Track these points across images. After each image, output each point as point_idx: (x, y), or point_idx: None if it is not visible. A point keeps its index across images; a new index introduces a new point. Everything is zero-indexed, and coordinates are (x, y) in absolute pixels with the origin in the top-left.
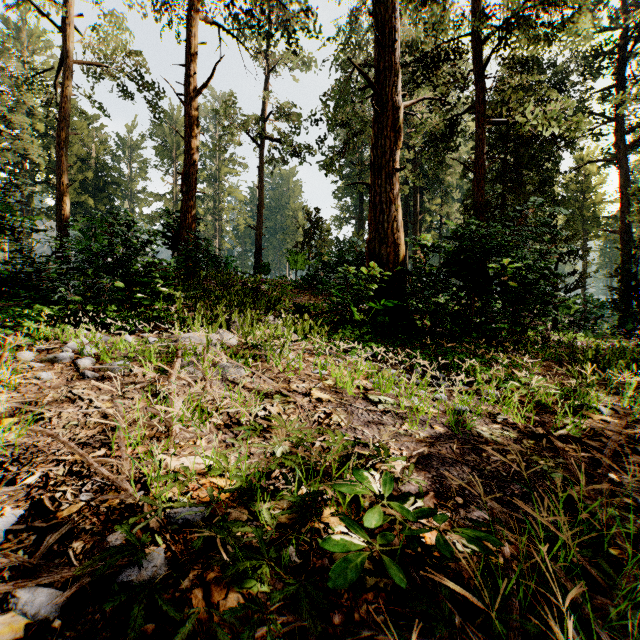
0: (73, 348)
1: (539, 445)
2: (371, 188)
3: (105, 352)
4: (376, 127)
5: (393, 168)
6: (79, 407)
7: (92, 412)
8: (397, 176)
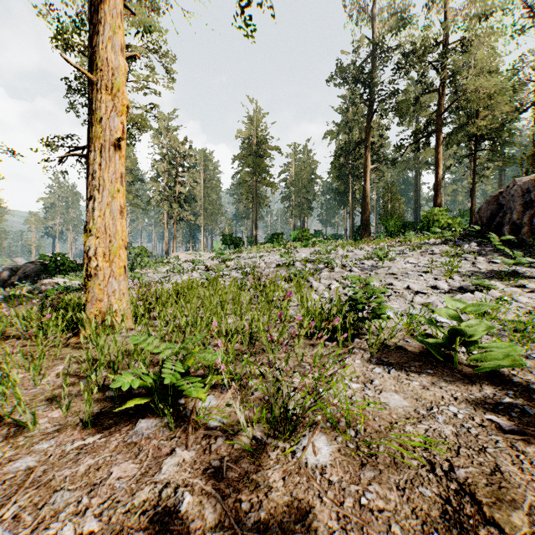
0: None
1: None
2: None
3: None
4: None
5: None
6: None
7: None
8: None
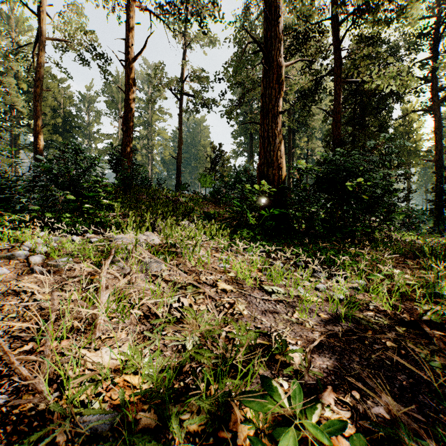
0: (30, 247)
1: (410, 332)
2: (261, 126)
3: (53, 250)
4: (265, 80)
5: (277, 111)
6: (21, 299)
7: (32, 304)
8: (280, 117)
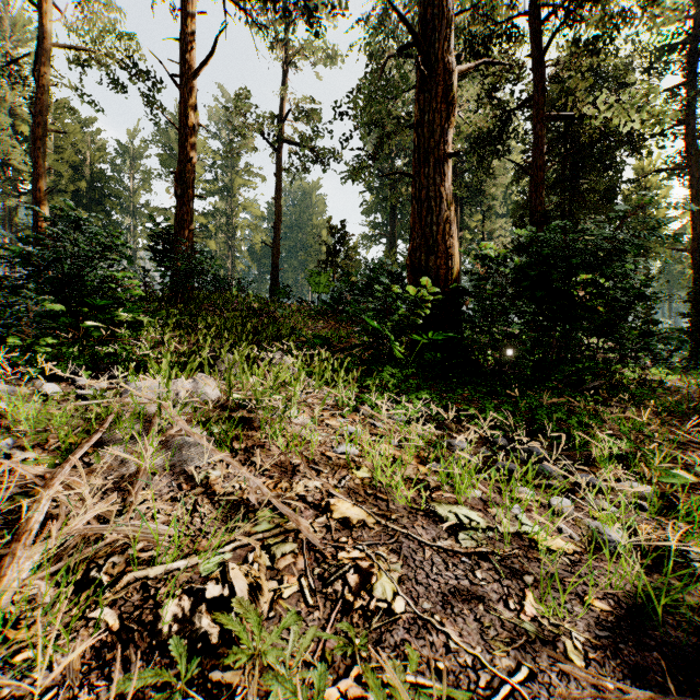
0: None
1: None
2: (414, 180)
3: None
4: (422, 97)
5: (444, 152)
6: None
7: None
8: (449, 164)
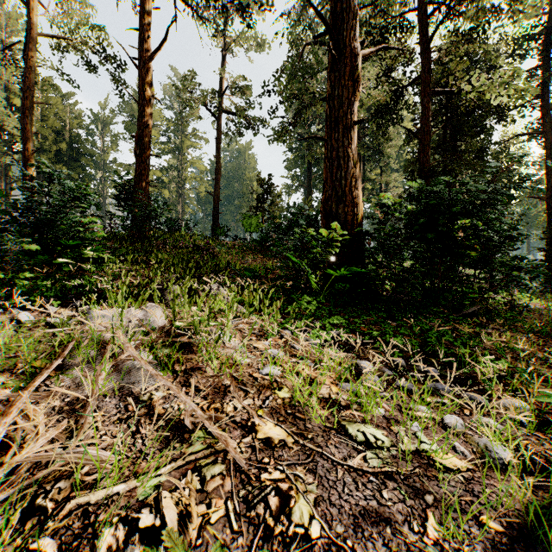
0: None
1: None
2: (327, 143)
3: None
4: (333, 76)
5: (351, 120)
6: None
7: None
8: (355, 130)
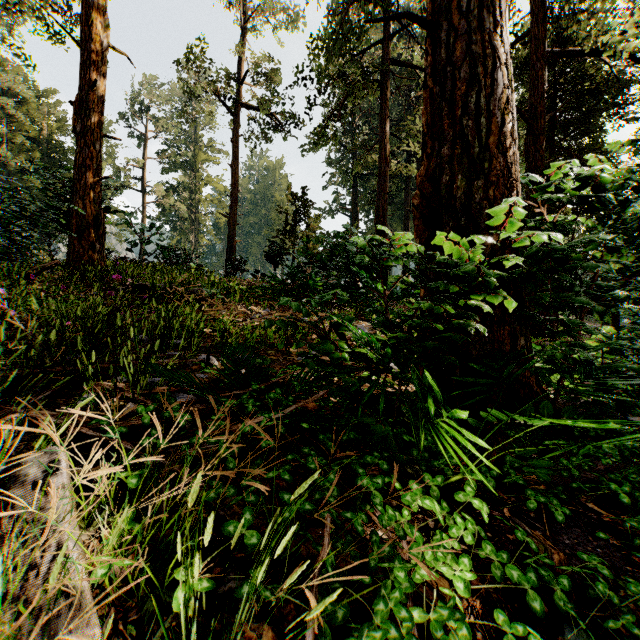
0: None
1: None
2: (430, 39)
3: None
4: None
5: None
6: None
7: None
8: None
